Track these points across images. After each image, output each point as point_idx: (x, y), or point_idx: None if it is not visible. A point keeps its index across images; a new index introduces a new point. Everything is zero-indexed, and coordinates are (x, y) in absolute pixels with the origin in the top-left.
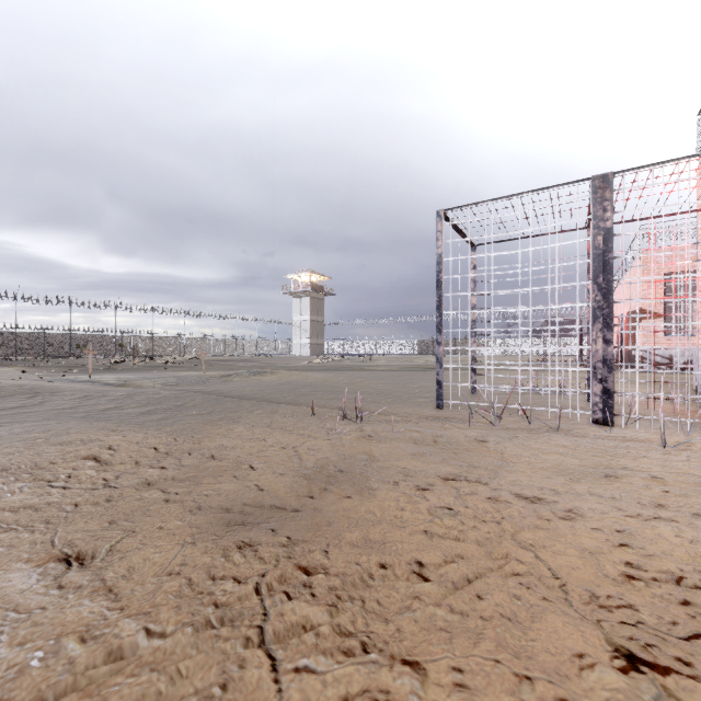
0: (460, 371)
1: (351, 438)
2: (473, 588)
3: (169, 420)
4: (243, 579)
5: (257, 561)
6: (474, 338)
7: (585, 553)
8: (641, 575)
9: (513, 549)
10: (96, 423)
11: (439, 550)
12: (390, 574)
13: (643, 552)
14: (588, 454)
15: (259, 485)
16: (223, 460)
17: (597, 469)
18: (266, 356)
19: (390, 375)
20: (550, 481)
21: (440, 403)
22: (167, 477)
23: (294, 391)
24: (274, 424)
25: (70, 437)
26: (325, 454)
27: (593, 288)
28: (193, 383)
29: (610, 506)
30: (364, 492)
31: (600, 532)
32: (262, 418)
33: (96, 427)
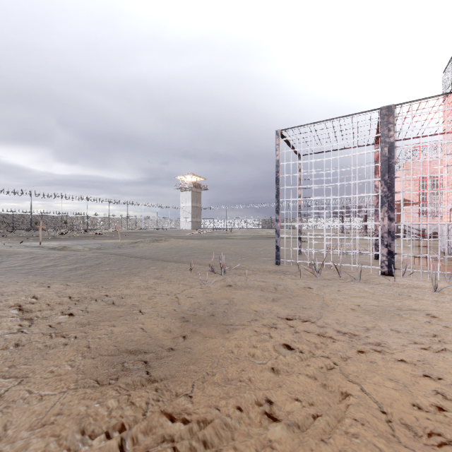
0: (289, 239)
1: (216, 287)
2: (317, 430)
3: (88, 274)
4: (111, 432)
5: (129, 408)
6: (300, 217)
7: (399, 385)
8: (448, 406)
9: (343, 383)
10: (32, 277)
11: (285, 387)
12: (245, 416)
13: (443, 382)
14: (383, 297)
15: (143, 328)
16: (121, 306)
17: (391, 309)
18: (163, 229)
19: (244, 242)
20: (360, 319)
21: (278, 261)
22: (72, 322)
23: (179, 253)
24: (163, 277)
25: (7, 289)
26: (198, 299)
27: (381, 183)
28: (111, 248)
29: (407, 340)
30: (224, 332)
31: (406, 364)
32: (155, 273)
33: (30, 281)
